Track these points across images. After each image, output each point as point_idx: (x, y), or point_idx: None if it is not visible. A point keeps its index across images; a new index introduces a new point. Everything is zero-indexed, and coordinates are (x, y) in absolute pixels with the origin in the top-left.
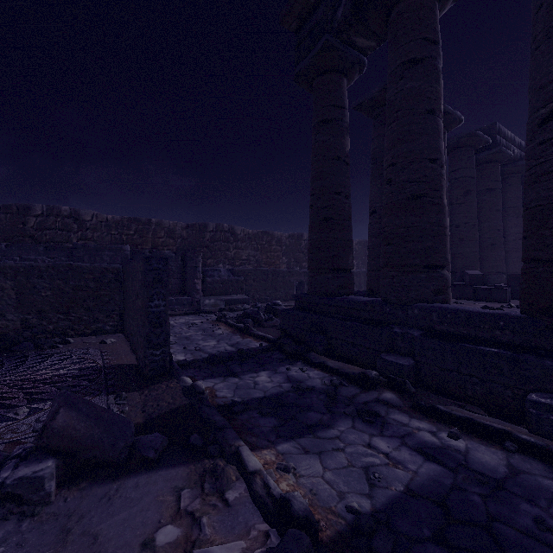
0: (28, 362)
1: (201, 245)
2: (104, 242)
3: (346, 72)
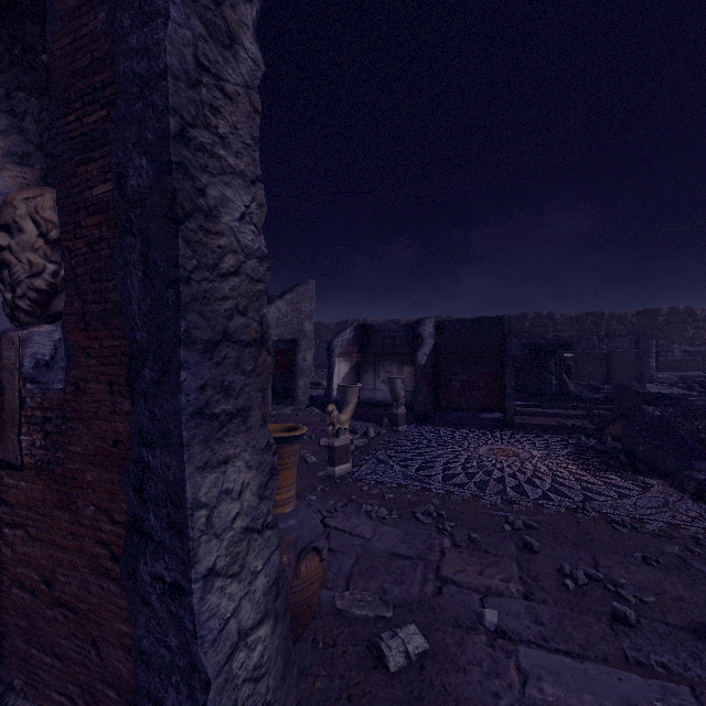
0: None
1: (652, 329)
2: (569, 332)
3: None
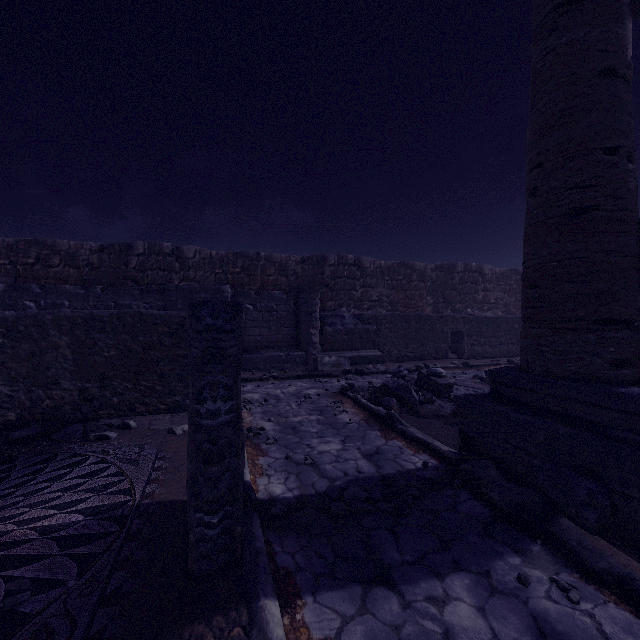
0: (40, 476)
1: (319, 284)
2: (208, 283)
3: None
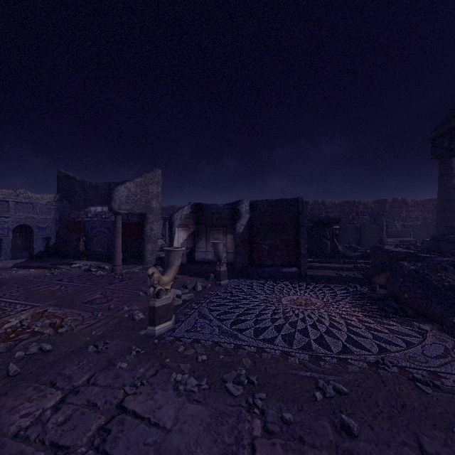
0: None
1: (383, 211)
2: (334, 213)
3: (453, 156)
